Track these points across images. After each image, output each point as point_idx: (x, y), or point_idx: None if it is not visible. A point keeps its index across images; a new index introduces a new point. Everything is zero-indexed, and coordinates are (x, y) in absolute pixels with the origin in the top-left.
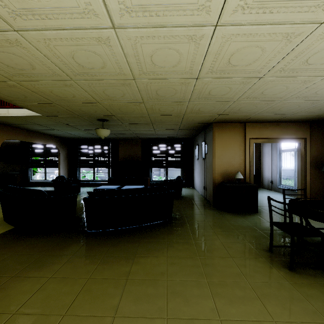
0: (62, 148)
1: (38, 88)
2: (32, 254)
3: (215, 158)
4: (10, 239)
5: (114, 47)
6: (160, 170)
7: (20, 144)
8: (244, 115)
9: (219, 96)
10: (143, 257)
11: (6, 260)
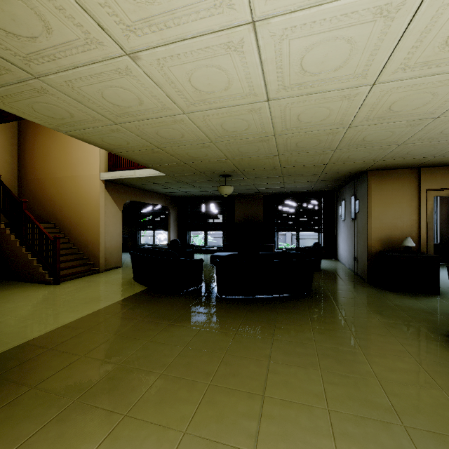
0: (172, 208)
1: (177, 151)
2: (176, 310)
3: (372, 218)
4: (150, 297)
5: (262, 113)
6: (286, 236)
7: (130, 204)
8: (417, 159)
9: (377, 141)
10: (284, 324)
11: (157, 312)
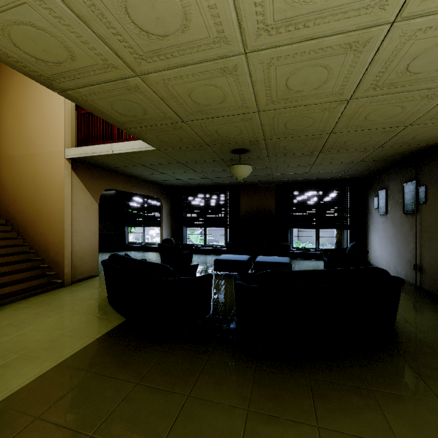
0: (164, 200)
1: (172, 87)
2: (170, 391)
3: None
4: (126, 345)
5: None
6: None
7: (115, 196)
8: None
9: None
10: None
11: (131, 400)
